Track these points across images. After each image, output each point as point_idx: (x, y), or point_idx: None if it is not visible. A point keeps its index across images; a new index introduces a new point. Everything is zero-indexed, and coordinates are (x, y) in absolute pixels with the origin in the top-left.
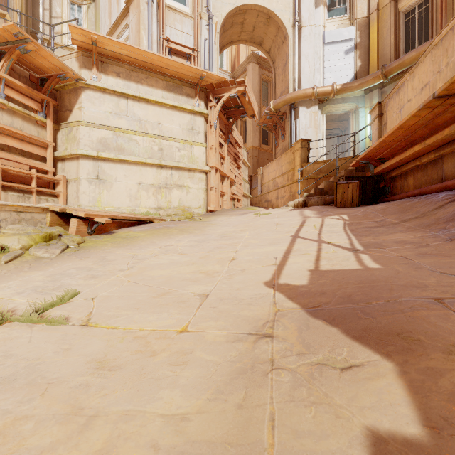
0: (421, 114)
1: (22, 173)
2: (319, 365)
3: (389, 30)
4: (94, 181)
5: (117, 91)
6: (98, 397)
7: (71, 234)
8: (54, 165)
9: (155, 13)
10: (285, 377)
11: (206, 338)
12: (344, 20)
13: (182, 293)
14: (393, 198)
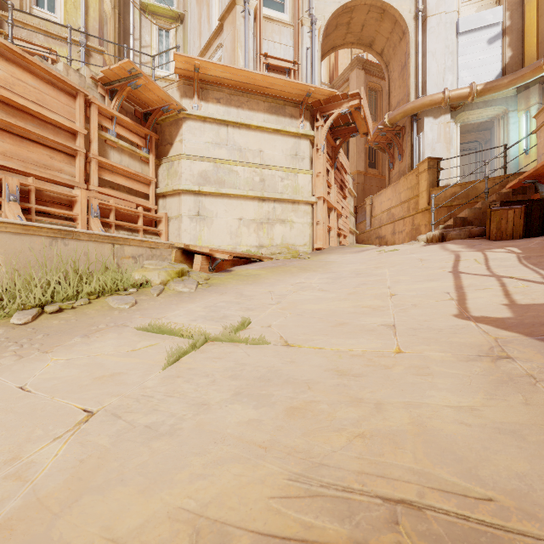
0: None
1: (130, 211)
2: None
3: None
4: (195, 218)
5: (218, 119)
6: (367, 393)
7: (195, 271)
8: (155, 202)
9: (252, 27)
10: None
11: (432, 357)
12: None
13: (361, 323)
14: None
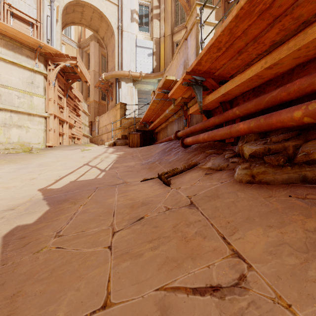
0: (154, 104)
1: None
2: (23, 214)
3: (169, 50)
4: None
5: None
6: None
7: None
8: None
9: None
10: (3, 220)
11: None
12: (148, 35)
13: None
14: (155, 143)
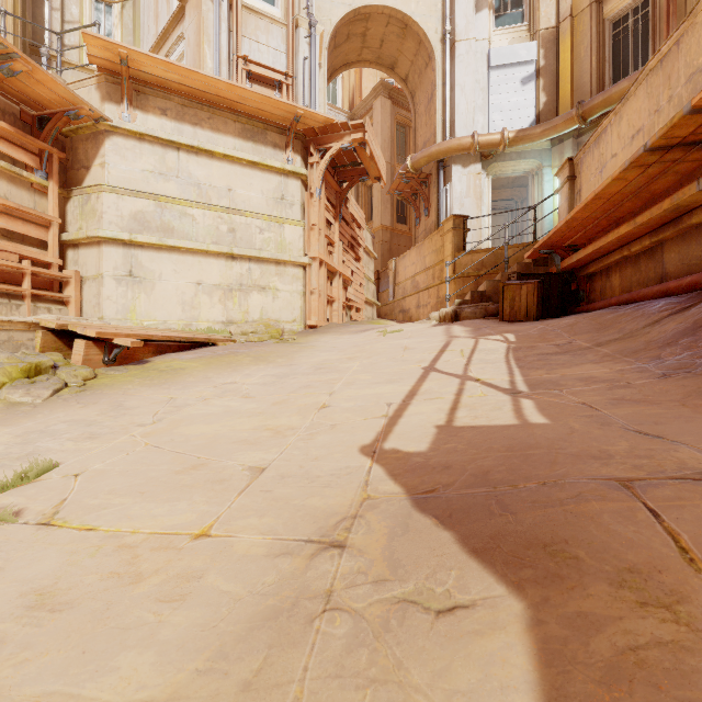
0: (627, 176)
1: (7, 266)
2: (404, 604)
3: (590, 48)
4: (126, 280)
5: (162, 138)
6: (10, 666)
7: (75, 364)
8: (61, 254)
9: (225, 16)
10: (341, 626)
11: (235, 548)
12: (520, 31)
13: (225, 465)
14: (589, 308)
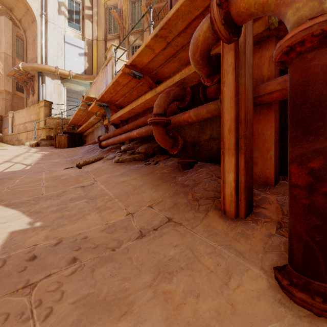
0: (80, 111)
1: None
2: None
3: (103, 55)
4: None
5: None
6: None
7: None
8: None
9: None
10: None
11: None
12: (79, 34)
13: None
14: (84, 145)
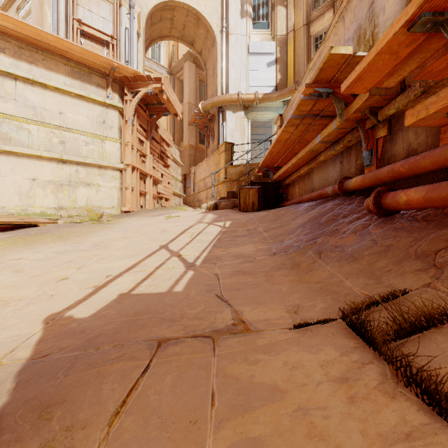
0: (289, 130)
1: None
2: None
3: (303, 51)
4: None
5: (0, 69)
6: None
7: None
8: None
9: None
10: None
11: None
12: (267, 34)
13: None
14: (285, 204)
